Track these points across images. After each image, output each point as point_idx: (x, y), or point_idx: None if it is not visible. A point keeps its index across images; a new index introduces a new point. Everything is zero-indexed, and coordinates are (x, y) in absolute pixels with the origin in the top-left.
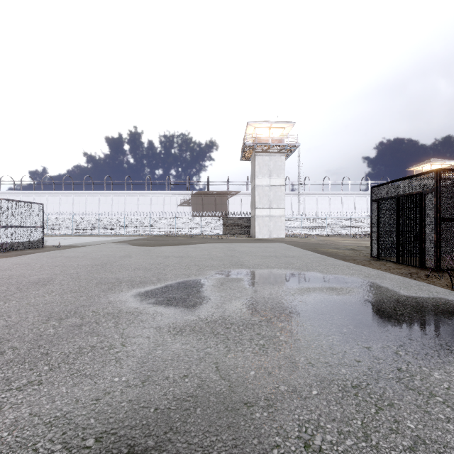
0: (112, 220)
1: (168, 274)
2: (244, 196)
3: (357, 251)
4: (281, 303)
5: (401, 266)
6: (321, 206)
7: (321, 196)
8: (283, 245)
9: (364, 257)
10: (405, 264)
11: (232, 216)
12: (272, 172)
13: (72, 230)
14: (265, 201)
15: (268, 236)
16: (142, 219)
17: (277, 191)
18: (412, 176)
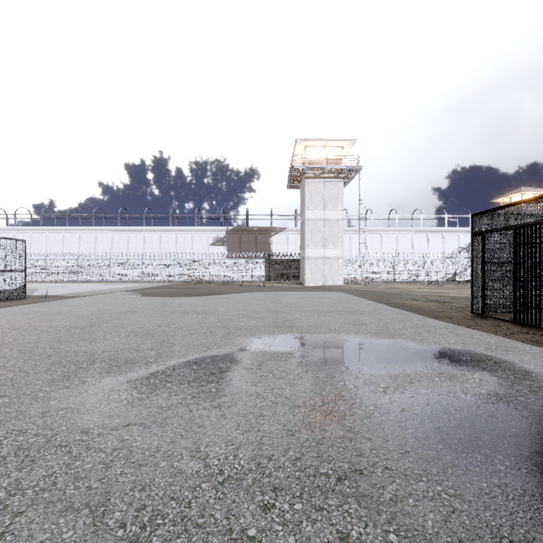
0: (127, 263)
1: (177, 345)
2: (291, 234)
3: (445, 304)
4: (372, 416)
5: (525, 328)
6: (387, 246)
7: (387, 233)
8: (343, 294)
9: (461, 314)
10: (530, 326)
11: (276, 258)
12: (327, 203)
13: (77, 275)
14: (318, 239)
15: (322, 283)
16: (165, 262)
17: (333, 227)
18: (542, 196)
